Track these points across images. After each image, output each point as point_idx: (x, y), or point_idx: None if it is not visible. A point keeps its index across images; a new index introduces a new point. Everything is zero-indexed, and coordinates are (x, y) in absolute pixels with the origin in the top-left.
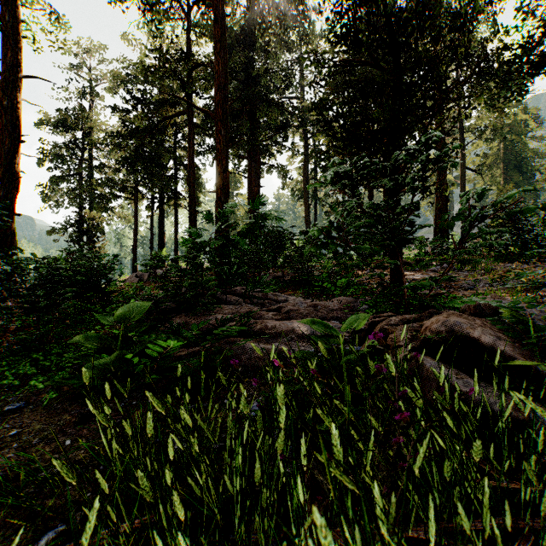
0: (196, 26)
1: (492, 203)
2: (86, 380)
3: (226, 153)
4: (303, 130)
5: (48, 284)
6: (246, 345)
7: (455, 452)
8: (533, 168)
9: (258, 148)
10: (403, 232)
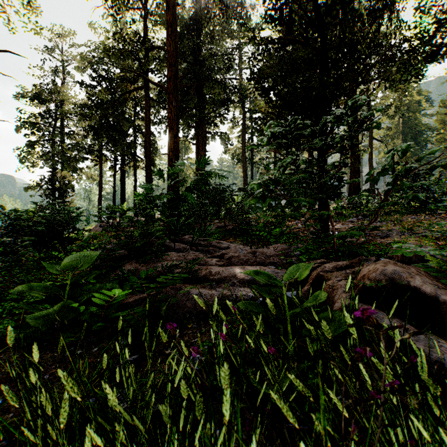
0: (152, 15)
1: (417, 159)
2: (11, 341)
3: (177, 121)
4: (241, 106)
5: (10, 233)
6: (191, 291)
7: (442, 444)
8: (426, 139)
9: (204, 119)
10: (333, 186)
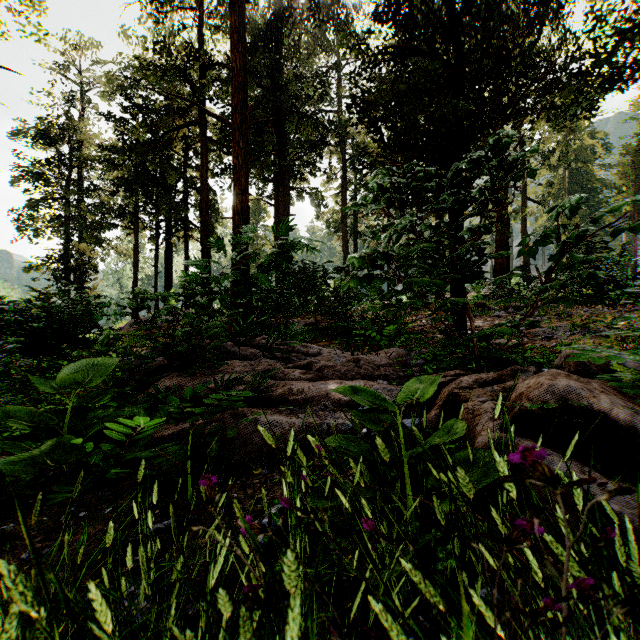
0: (210, 18)
1: (598, 220)
2: None
3: (246, 170)
4: (340, 151)
5: None
6: (259, 418)
7: None
8: (602, 200)
9: (287, 168)
10: (473, 263)
